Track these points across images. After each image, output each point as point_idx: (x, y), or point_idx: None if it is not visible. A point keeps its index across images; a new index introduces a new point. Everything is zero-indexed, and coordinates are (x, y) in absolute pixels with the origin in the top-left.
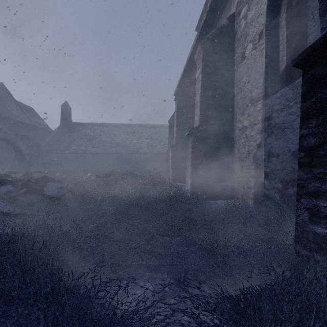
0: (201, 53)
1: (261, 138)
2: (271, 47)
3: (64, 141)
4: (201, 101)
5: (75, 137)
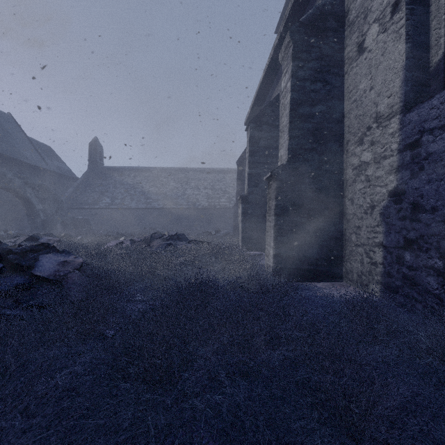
0: (290, 48)
1: (398, 181)
2: (415, 23)
3: (92, 192)
4: (291, 124)
5: (107, 187)
